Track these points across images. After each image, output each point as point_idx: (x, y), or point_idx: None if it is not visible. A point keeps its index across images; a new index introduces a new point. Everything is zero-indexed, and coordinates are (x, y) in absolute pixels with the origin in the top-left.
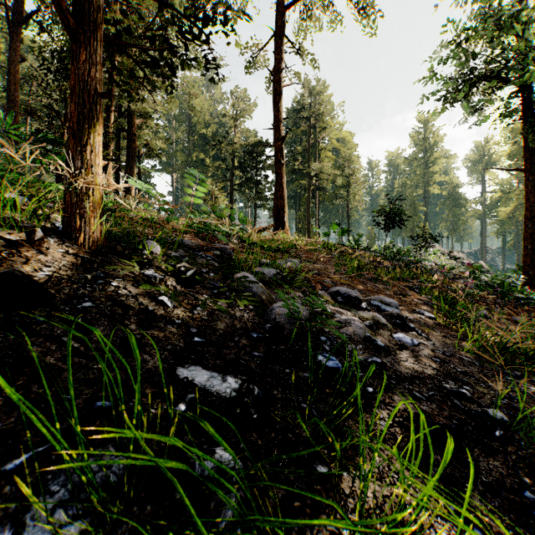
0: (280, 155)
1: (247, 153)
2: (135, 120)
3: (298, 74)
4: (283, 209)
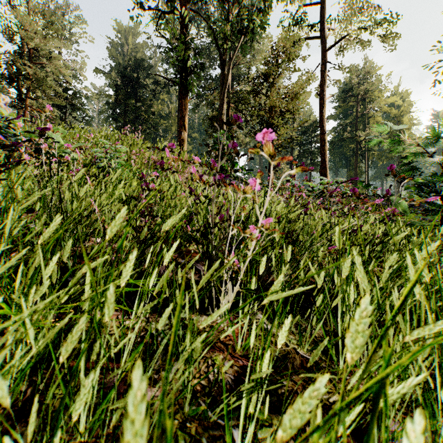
0: (324, 142)
1: (303, 132)
2: (233, 128)
3: (339, 81)
4: (326, 174)
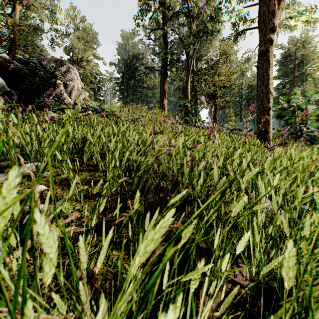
0: None
1: (250, 91)
2: (197, 93)
3: (274, 55)
4: None
